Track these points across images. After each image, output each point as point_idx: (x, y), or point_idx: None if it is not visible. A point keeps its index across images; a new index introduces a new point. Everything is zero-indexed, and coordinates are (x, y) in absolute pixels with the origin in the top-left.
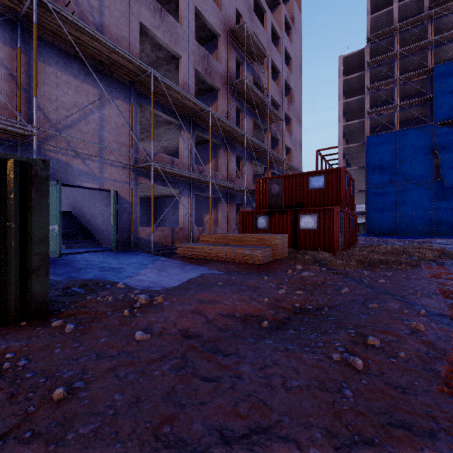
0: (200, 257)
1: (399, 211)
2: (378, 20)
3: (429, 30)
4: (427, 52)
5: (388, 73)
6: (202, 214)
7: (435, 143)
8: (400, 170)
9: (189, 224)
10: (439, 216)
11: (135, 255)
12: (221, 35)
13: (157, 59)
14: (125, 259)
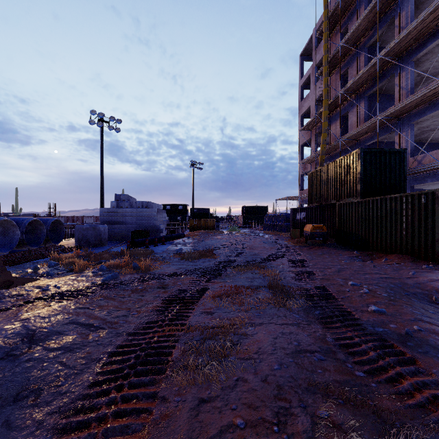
0: None
1: None
2: None
3: None
4: None
5: None
6: None
7: None
8: None
9: None
10: None
11: None
12: None
13: None
14: None
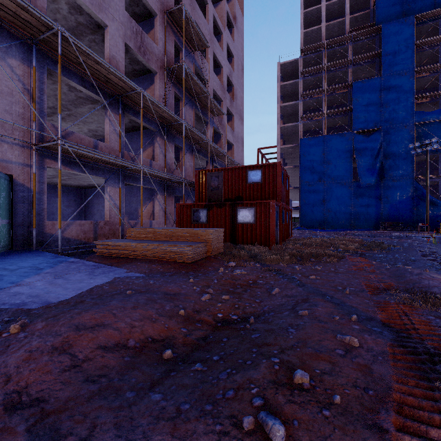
0: (123, 256)
1: (326, 206)
2: (309, 36)
3: (349, 51)
4: (347, 69)
5: (317, 83)
6: (138, 207)
7: (354, 149)
8: (327, 171)
9: (117, 218)
10: (356, 211)
11: (34, 257)
12: (157, 14)
13: (78, 24)
14: (14, 262)
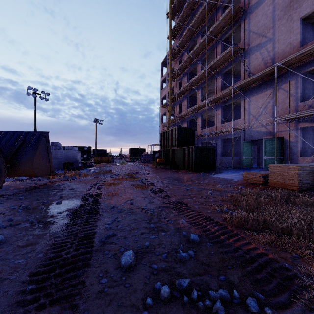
0: None
1: None
2: None
3: None
4: None
5: None
6: None
7: None
8: None
9: None
10: None
11: None
12: None
13: None
14: None
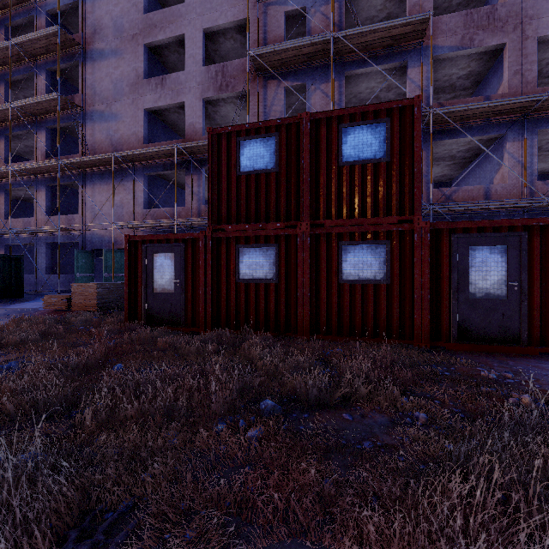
0: None
1: None
2: None
3: None
4: None
5: None
6: None
7: None
8: None
9: None
10: None
11: None
12: (249, 17)
13: None
14: None
